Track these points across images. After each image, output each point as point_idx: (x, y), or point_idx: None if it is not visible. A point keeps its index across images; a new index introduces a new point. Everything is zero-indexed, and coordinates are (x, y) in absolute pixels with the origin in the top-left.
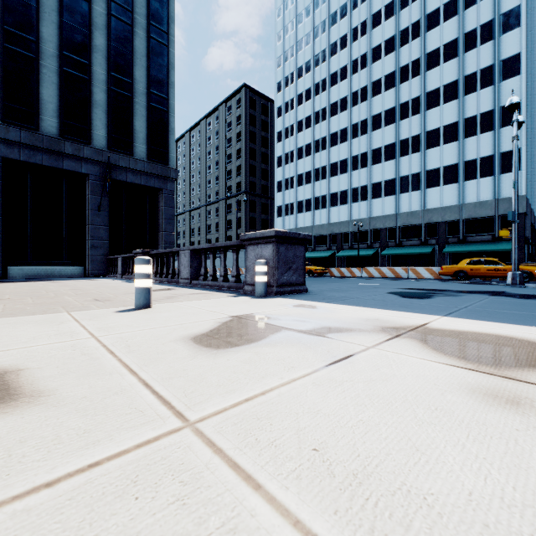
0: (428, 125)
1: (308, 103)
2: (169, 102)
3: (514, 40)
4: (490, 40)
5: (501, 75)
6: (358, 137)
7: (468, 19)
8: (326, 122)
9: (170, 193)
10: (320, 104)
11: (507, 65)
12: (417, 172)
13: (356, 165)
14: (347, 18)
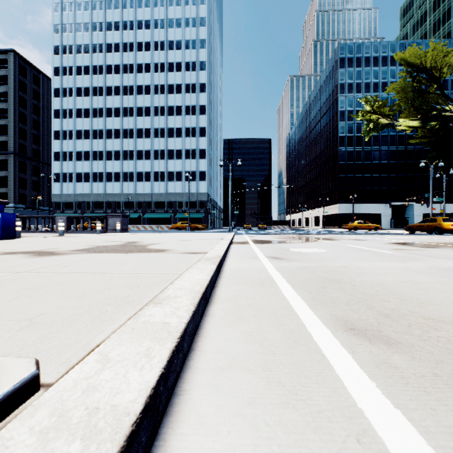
0: (169, 146)
1: (87, 98)
2: None
3: (204, 120)
4: (195, 115)
5: (199, 134)
6: (127, 139)
7: (187, 99)
8: (103, 119)
9: None
10: (98, 104)
11: (202, 131)
12: (163, 171)
13: (126, 157)
14: (120, 55)
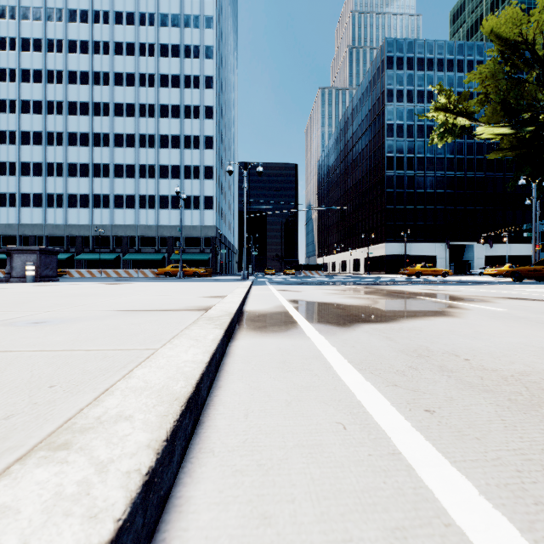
0: (161, 160)
1: (38, 86)
2: None
3: (211, 127)
4: (199, 119)
5: (204, 145)
6: (100, 147)
7: (187, 96)
8: (63, 117)
9: None
10: (55, 94)
11: (208, 141)
12: (153, 194)
13: (98, 173)
14: (89, 27)
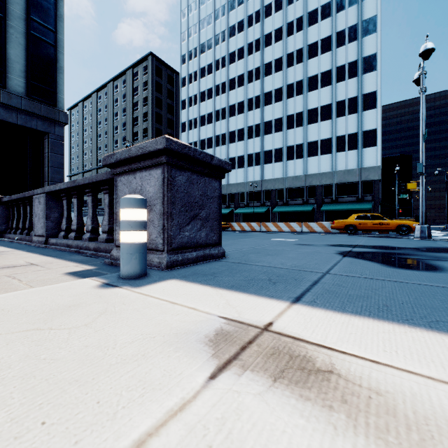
0: (309, 104)
1: (210, 76)
2: (57, 36)
3: (372, 43)
4: (355, 40)
5: (363, 69)
6: (252, 110)
7: (339, 21)
8: (225, 95)
9: (58, 138)
10: (220, 78)
11: (368, 62)
12: (300, 143)
13: (251, 134)
14: (244, 6)
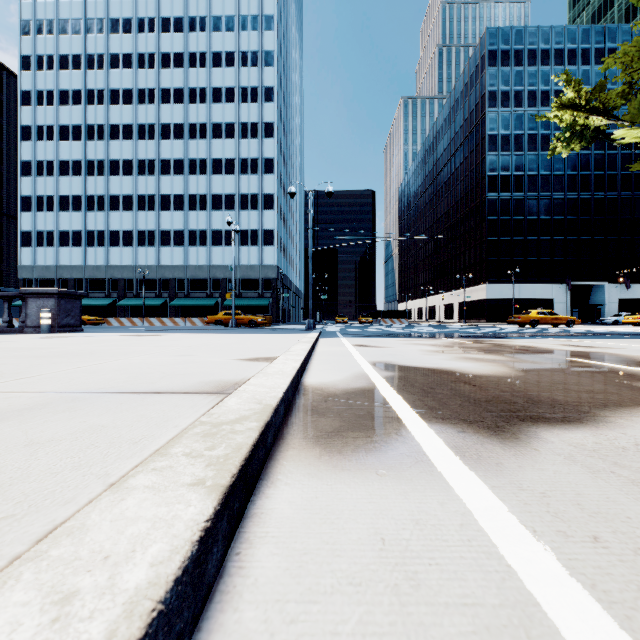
0: (213, 188)
1: (78, 108)
2: None
3: (271, 147)
4: (257, 138)
5: (263, 169)
6: (145, 176)
7: (243, 112)
8: (104, 143)
9: None
10: (95, 117)
11: (267, 164)
12: (204, 229)
13: (143, 205)
14: (133, 37)
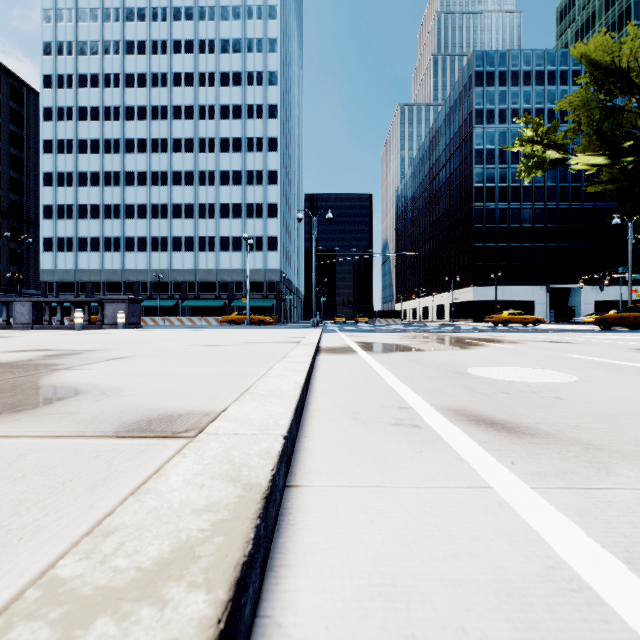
0: (221, 198)
1: (95, 124)
2: None
3: (275, 160)
4: (262, 152)
5: (268, 181)
6: (158, 186)
7: (249, 128)
8: (120, 156)
9: None
10: (112, 132)
11: (271, 176)
12: (213, 235)
13: (156, 214)
14: (147, 58)
